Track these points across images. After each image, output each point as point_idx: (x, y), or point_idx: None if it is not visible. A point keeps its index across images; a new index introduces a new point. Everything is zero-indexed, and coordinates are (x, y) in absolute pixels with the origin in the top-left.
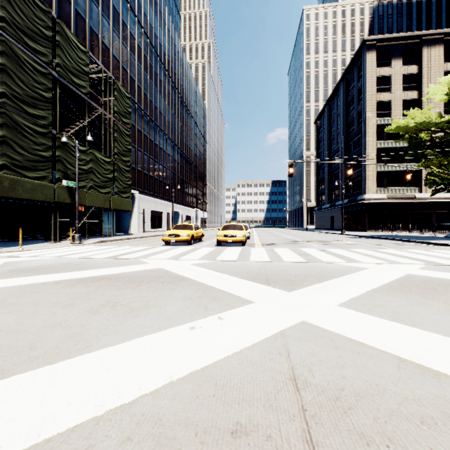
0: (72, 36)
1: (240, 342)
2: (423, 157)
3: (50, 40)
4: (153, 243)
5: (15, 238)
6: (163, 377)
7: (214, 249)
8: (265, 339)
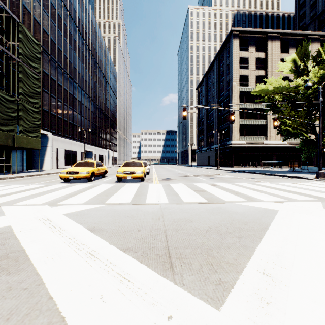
0: None
1: None
2: (276, 113)
3: None
4: (53, 180)
5: None
6: None
7: (112, 187)
8: None
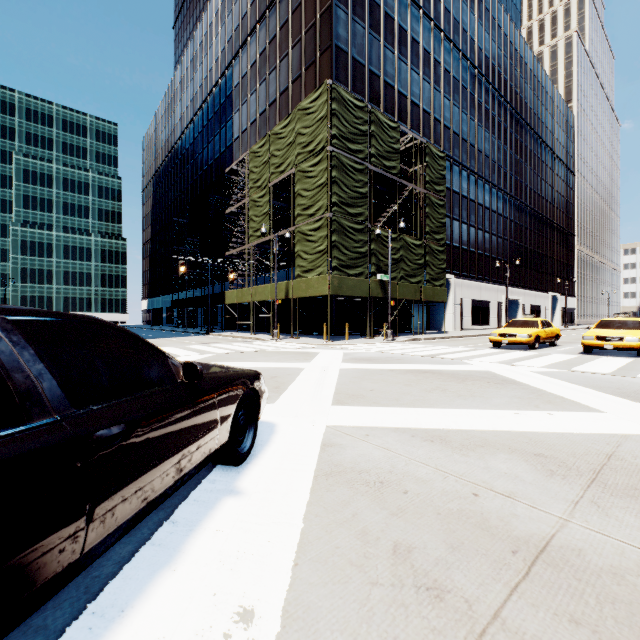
0: (383, 118)
1: (564, 429)
2: None
3: (366, 134)
4: (476, 345)
5: (338, 333)
6: (488, 427)
7: (574, 358)
8: (597, 434)
